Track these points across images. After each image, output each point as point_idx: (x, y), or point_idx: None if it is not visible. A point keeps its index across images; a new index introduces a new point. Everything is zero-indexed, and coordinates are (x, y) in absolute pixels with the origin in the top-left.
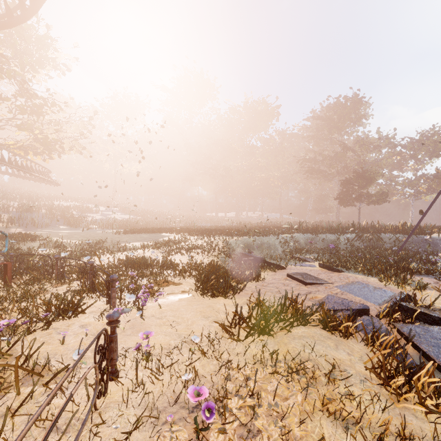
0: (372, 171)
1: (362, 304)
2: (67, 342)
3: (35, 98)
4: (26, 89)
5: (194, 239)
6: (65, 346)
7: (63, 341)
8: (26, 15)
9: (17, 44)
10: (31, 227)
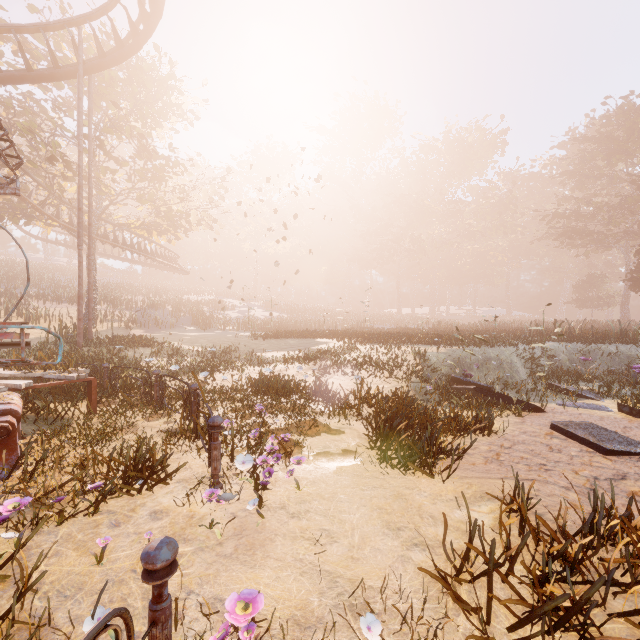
0: None
1: None
2: (115, 552)
3: (155, 158)
4: (144, 146)
5: (365, 349)
6: (106, 565)
7: (100, 556)
8: (138, 42)
9: (136, 91)
10: (154, 327)
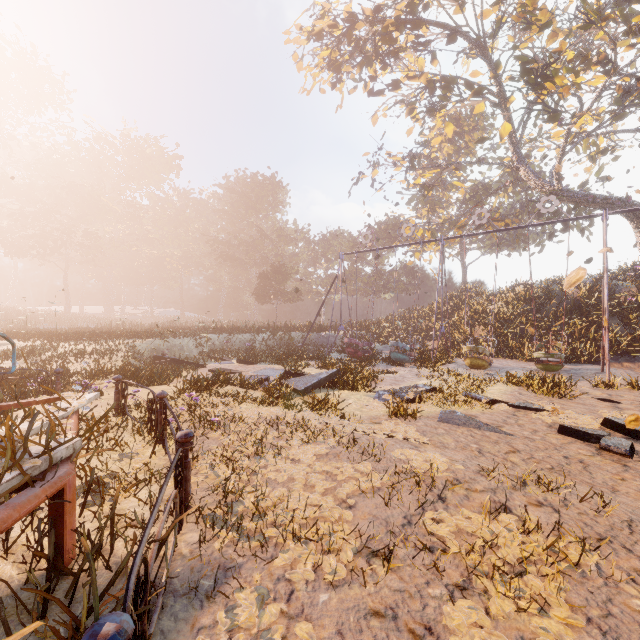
0: (288, 267)
1: (266, 375)
2: None
3: None
4: None
5: (70, 345)
6: None
7: None
8: None
9: None
10: None
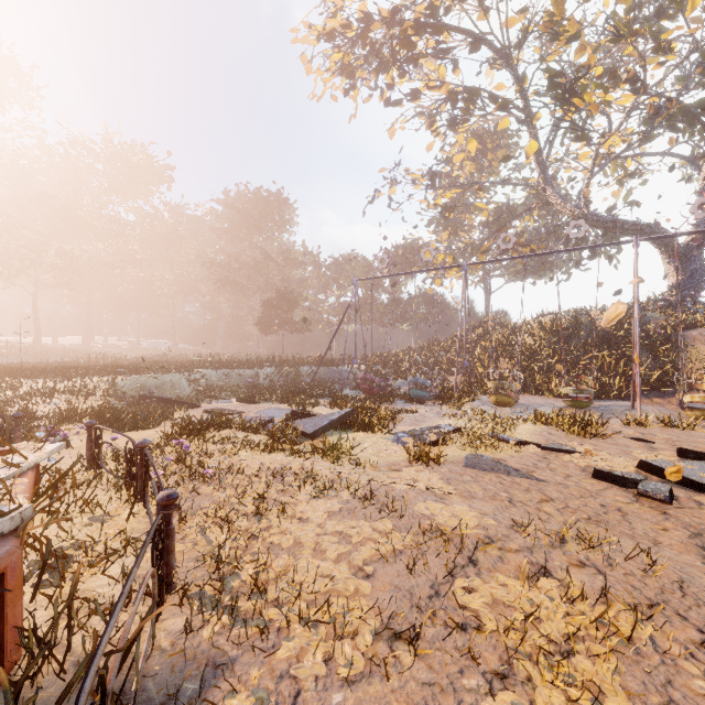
0: (296, 294)
1: (270, 416)
2: None
3: None
4: None
5: (38, 383)
6: None
7: None
8: None
9: None
10: None
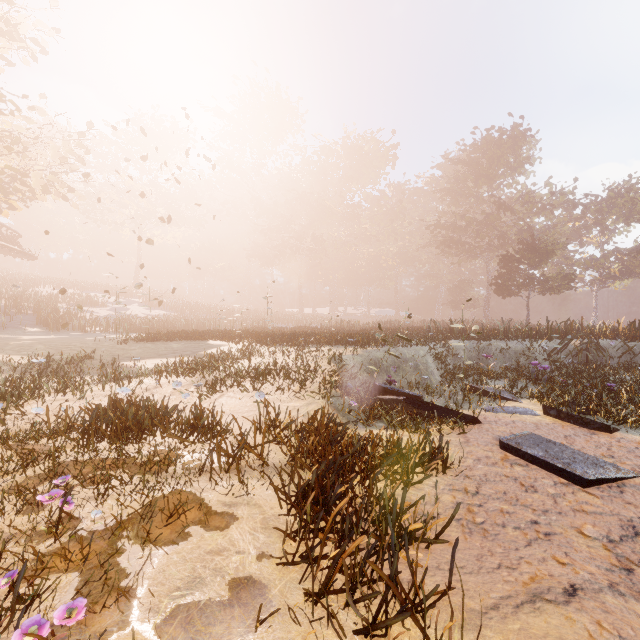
0: (547, 242)
1: None
2: None
3: None
4: None
5: (269, 352)
6: None
7: None
8: None
9: None
10: None
